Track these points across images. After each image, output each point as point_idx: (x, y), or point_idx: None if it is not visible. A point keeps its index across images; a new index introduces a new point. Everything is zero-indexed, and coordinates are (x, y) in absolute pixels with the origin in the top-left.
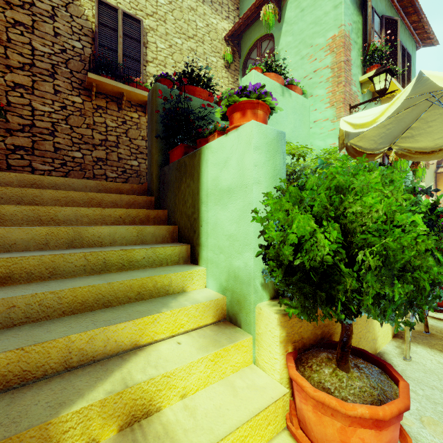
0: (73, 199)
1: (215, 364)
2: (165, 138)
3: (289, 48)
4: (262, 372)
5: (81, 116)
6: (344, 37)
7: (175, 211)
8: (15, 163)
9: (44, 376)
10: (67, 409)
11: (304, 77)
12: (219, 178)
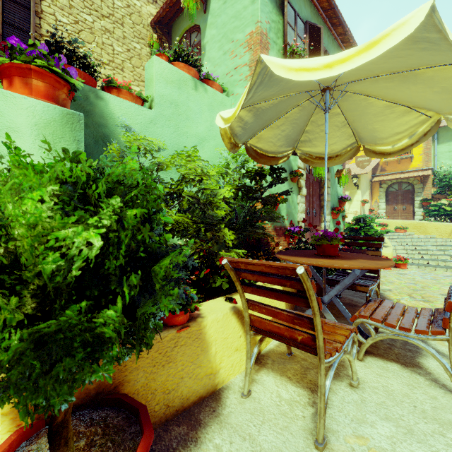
0: None
1: None
2: None
3: (214, 41)
4: None
5: None
6: (260, 34)
7: None
8: None
9: None
10: None
11: (227, 73)
12: None
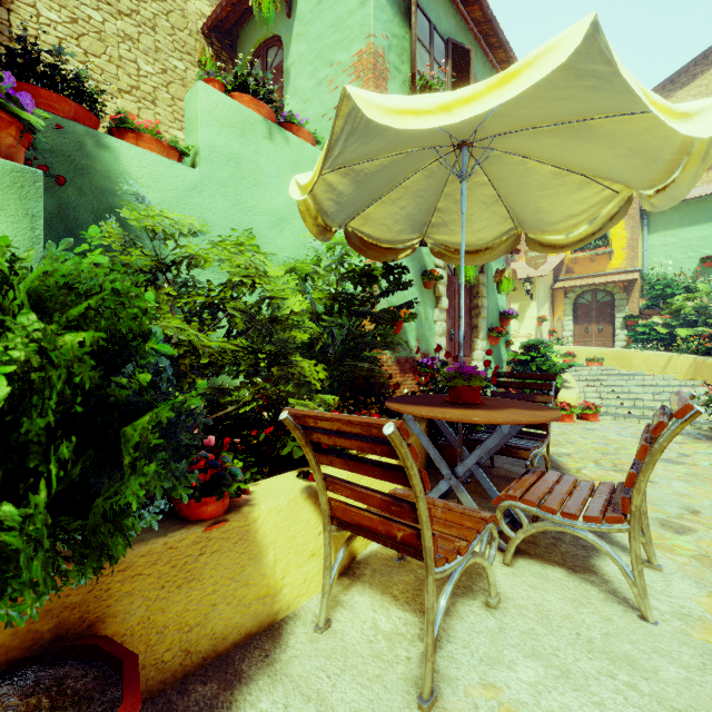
0: None
1: None
2: None
3: (303, 63)
4: None
5: None
6: (374, 56)
7: None
8: None
9: None
10: None
11: (323, 115)
12: None
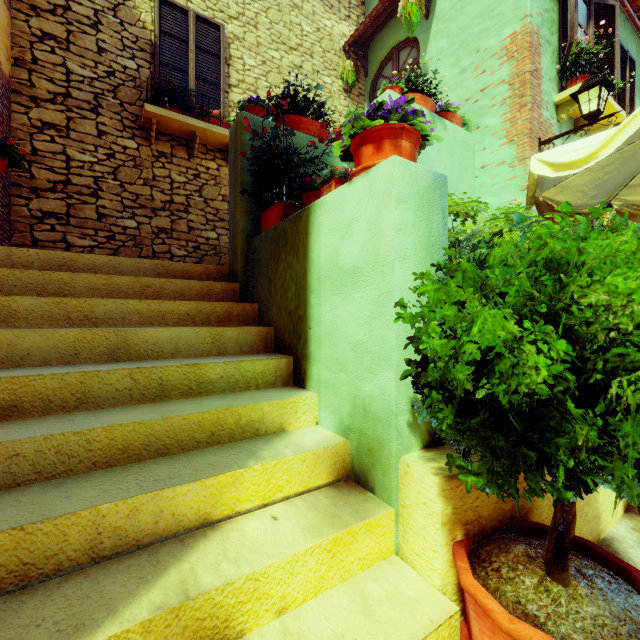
0: (119, 286)
1: (334, 556)
2: (254, 195)
3: (442, 56)
4: (411, 571)
5: (135, 168)
6: (530, 34)
7: (270, 305)
8: (43, 236)
9: (57, 571)
10: (86, 638)
11: (466, 99)
12: (338, 253)
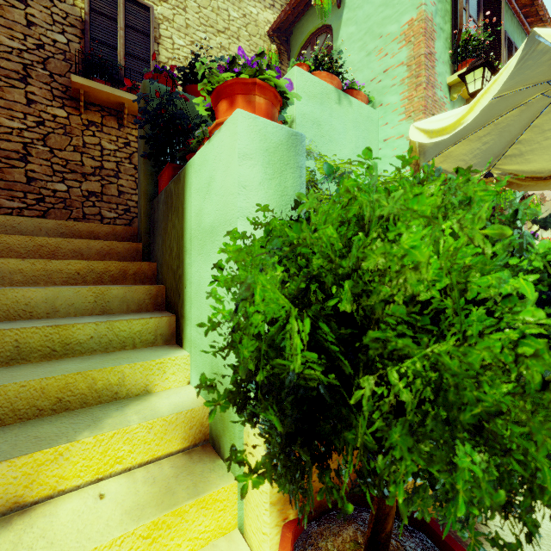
0: (9, 246)
1: (153, 542)
2: (153, 158)
3: (352, 41)
4: (247, 550)
5: (65, 135)
6: (425, 21)
7: (162, 264)
8: None
9: None
10: None
11: (372, 79)
12: (202, 212)
